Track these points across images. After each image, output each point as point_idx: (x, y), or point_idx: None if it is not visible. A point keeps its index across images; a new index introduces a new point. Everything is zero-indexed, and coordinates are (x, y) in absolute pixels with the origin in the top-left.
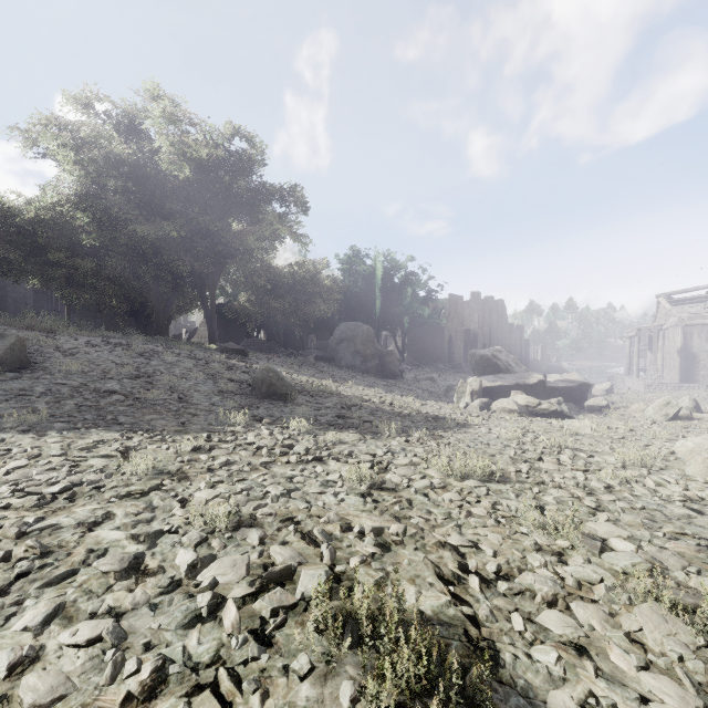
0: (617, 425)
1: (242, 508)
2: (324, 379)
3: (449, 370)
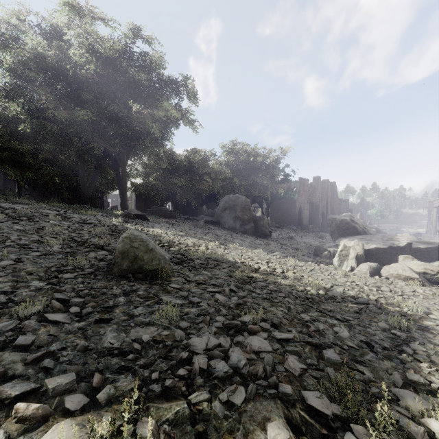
0: None
1: None
2: (210, 242)
3: (300, 230)
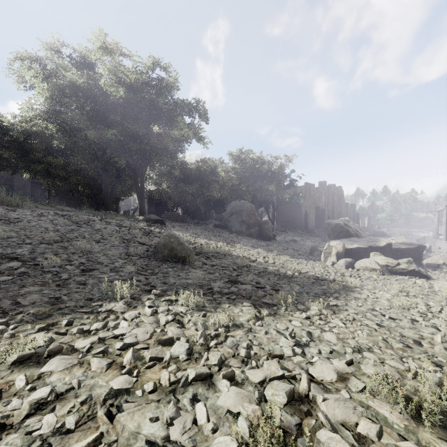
0: None
1: None
2: (219, 242)
3: (305, 234)
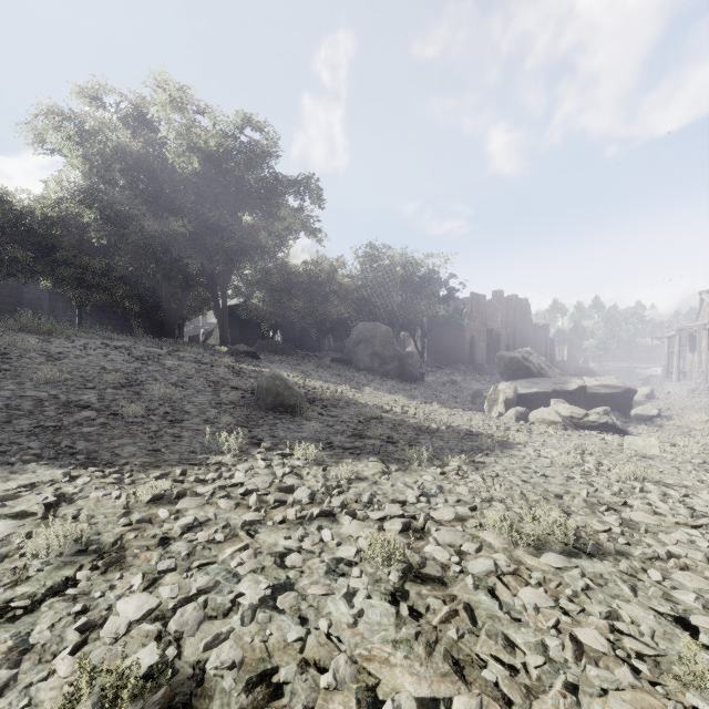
0: (683, 441)
1: (187, 643)
2: (340, 385)
3: (471, 371)
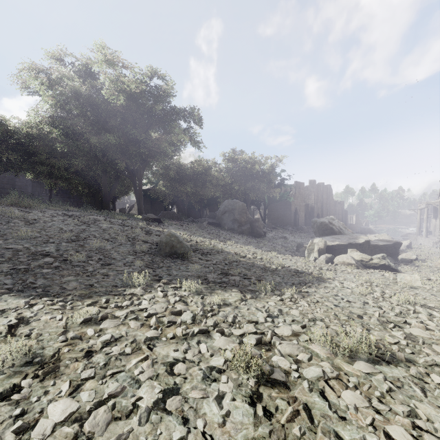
0: (435, 276)
1: None
2: (213, 240)
3: (295, 231)
